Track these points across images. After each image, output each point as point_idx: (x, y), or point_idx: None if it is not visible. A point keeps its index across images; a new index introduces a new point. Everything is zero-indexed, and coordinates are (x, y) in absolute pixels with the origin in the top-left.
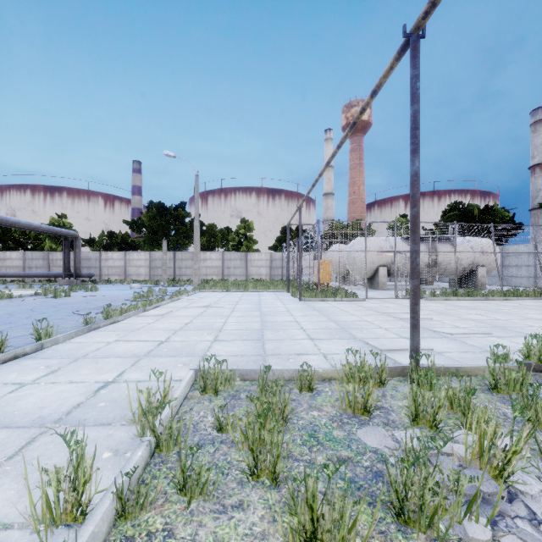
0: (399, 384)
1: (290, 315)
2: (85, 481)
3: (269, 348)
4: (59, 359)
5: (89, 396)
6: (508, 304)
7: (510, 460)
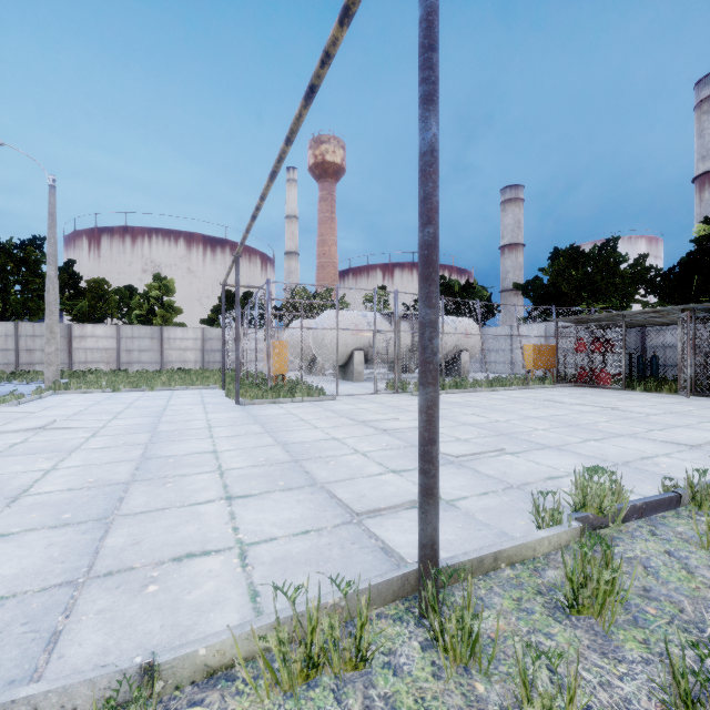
0: (398, 632)
1: (207, 437)
2: None
3: (113, 547)
4: None
5: None
6: (498, 397)
7: None
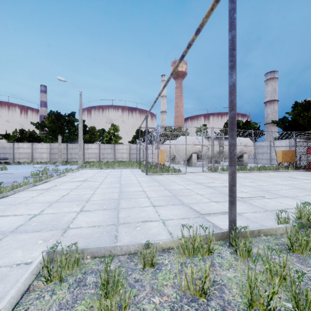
0: (221, 248)
1: (139, 186)
2: None
3: (122, 216)
4: None
5: None
6: (262, 175)
7: None
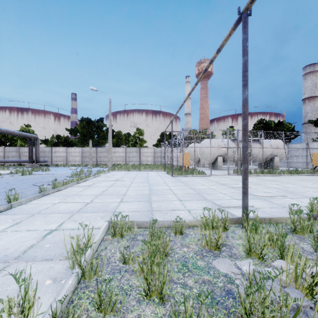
0: (235, 228)
1: (166, 185)
2: (30, 307)
3: (155, 206)
4: (22, 215)
5: (39, 240)
6: (293, 178)
7: (316, 283)
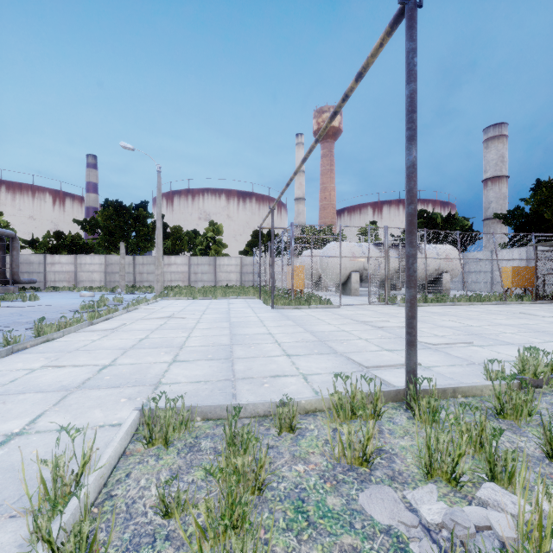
0: (394, 412)
1: (262, 326)
2: None
3: (239, 369)
4: None
5: None
6: (475, 309)
7: None
